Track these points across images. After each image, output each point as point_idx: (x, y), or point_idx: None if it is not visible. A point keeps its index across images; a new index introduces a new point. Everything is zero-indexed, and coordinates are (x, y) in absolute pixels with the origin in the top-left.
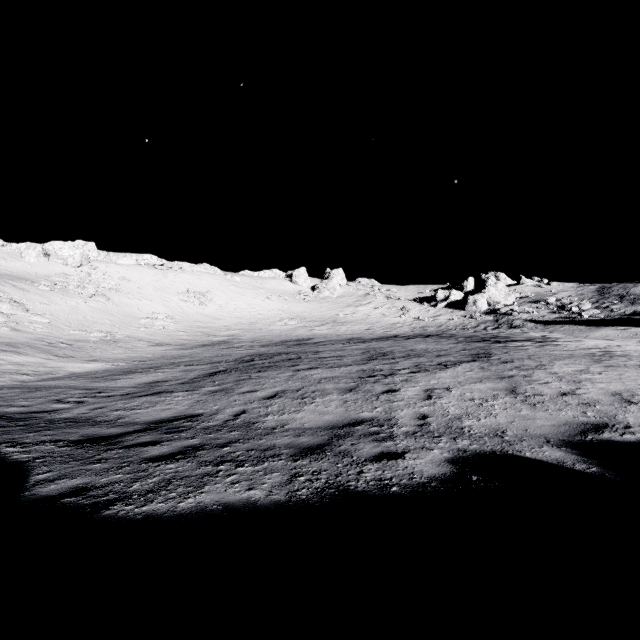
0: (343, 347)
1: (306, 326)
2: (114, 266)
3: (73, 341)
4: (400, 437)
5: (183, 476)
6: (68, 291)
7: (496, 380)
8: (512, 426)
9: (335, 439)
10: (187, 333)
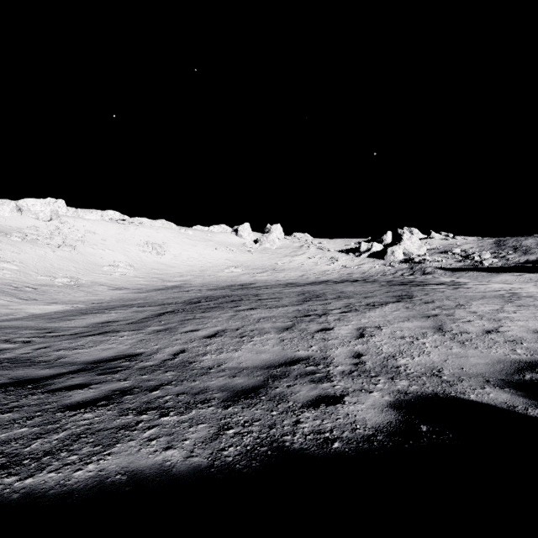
0: (281, 290)
1: (249, 273)
2: (81, 221)
3: (38, 285)
4: (337, 377)
5: (96, 430)
6: (38, 242)
7: (422, 319)
8: (447, 364)
9: (271, 380)
10: (144, 279)
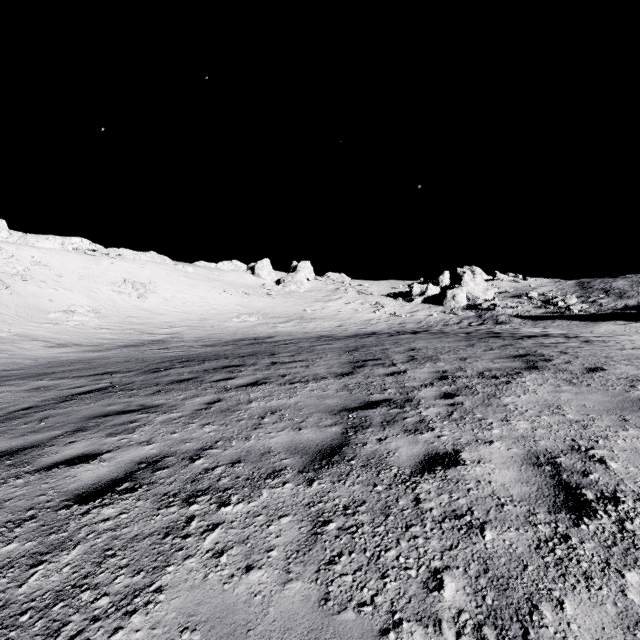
0: (311, 346)
1: (268, 323)
2: (28, 249)
3: None
4: None
5: None
6: None
7: None
8: None
9: None
10: (112, 330)
